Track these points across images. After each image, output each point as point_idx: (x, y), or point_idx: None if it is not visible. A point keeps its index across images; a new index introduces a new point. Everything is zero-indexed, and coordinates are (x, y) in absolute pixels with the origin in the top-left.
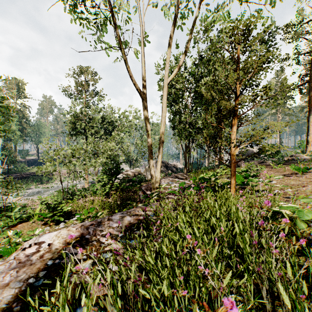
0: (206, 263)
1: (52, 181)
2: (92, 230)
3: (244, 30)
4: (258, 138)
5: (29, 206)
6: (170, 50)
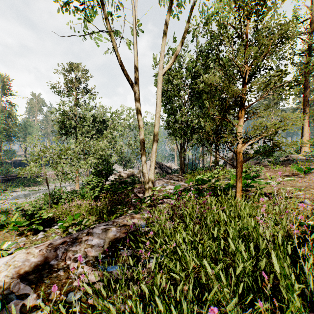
0: (221, 309)
1: (40, 183)
2: (61, 252)
3: (255, 1)
4: (273, 131)
5: (12, 211)
6: (165, 38)
